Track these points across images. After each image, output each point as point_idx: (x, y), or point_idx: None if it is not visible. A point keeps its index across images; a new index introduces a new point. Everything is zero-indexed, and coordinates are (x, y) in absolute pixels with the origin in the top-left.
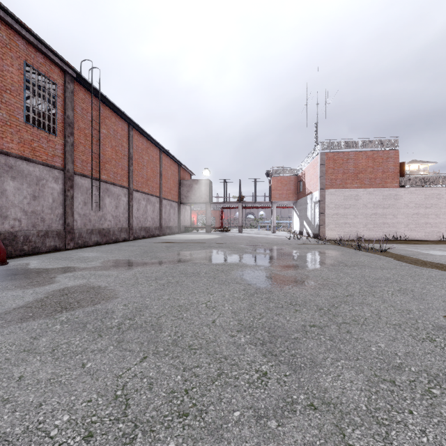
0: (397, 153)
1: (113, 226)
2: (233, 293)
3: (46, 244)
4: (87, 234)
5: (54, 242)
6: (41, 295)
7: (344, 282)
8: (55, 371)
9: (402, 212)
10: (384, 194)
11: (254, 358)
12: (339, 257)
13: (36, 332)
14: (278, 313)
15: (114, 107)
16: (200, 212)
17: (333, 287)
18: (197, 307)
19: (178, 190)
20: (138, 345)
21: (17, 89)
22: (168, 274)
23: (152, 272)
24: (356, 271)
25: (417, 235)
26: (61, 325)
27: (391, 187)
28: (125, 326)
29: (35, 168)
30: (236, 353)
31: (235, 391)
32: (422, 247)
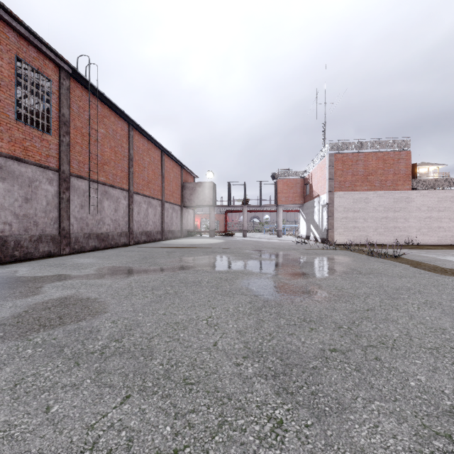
0: (409, 154)
1: (113, 231)
2: (238, 306)
3: (39, 250)
4: (84, 239)
5: (48, 247)
6: (20, 309)
7: (361, 293)
8: (9, 419)
9: (414, 215)
10: (395, 196)
11: (265, 398)
12: (351, 264)
13: (1, 359)
14: (290, 332)
15: (113, 106)
16: (203, 216)
17: (350, 299)
18: (196, 325)
19: (180, 193)
20: (121, 379)
21: (7, 84)
22: (167, 284)
23: (150, 281)
24: (372, 280)
25: (429, 239)
26: (34, 349)
27: (402, 190)
28: (110, 350)
29: (27, 169)
30: (242, 390)
31: (241, 452)
32: (437, 253)
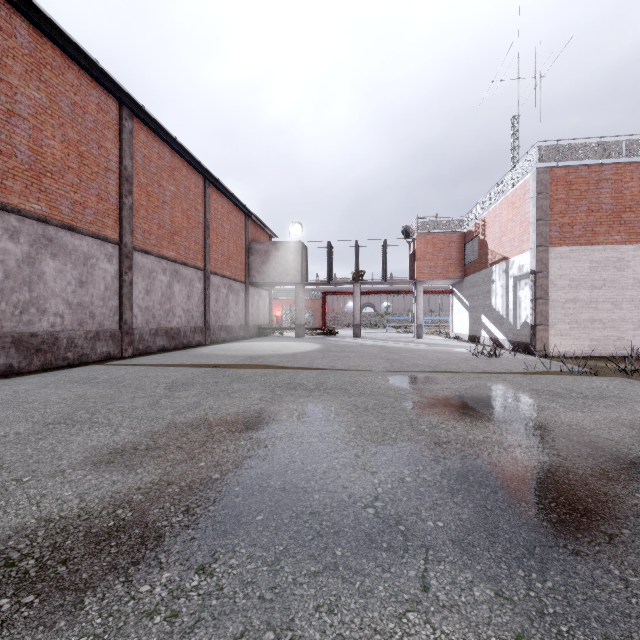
0: None
1: (72, 328)
2: None
3: None
4: None
5: None
6: None
7: None
8: None
9: None
10: None
11: None
12: None
13: None
14: None
15: (67, 43)
16: (287, 302)
17: None
18: None
19: (244, 261)
20: None
21: None
22: None
23: None
24: None
25: None
26: None
27: None
28: None
29: None
30: None
31: None
32: None
